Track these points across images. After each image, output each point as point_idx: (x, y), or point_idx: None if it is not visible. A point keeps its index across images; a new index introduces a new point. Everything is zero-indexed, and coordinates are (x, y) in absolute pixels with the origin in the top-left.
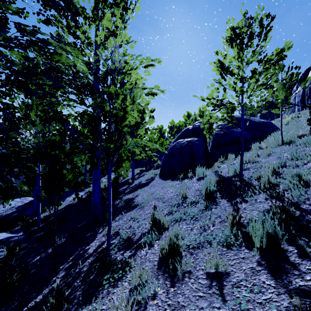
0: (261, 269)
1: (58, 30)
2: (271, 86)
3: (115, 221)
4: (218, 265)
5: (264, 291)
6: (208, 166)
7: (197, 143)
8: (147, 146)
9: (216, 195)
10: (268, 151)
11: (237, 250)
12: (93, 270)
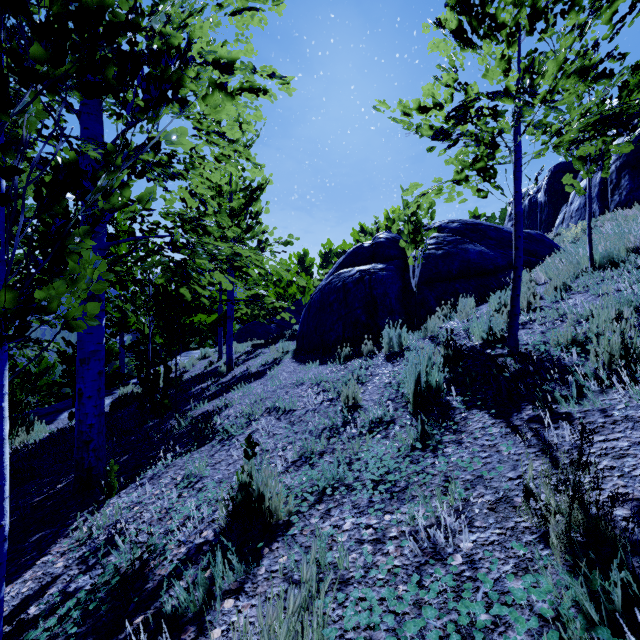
0: None
1: None
2: (605, 72)
3: (138, 485)
4: None
5: None
6: (410, 328)
7: (382, 275)
8: (241, 256)
9: (449, 397)
10: (563, 286)
11: None
12: None
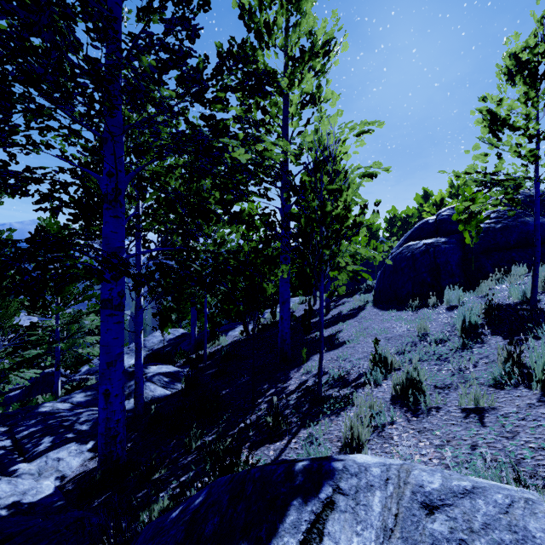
0: (542, 404)
1: (244, 108)
2: None
3: (314, 360)
4: (479, 400)
5: (541, 419)
6: (468, 288)
7: (445, 247)
8: (360, 253)
9: (483, 330)
10: None
11: (511, 389)
12: (303, 404)
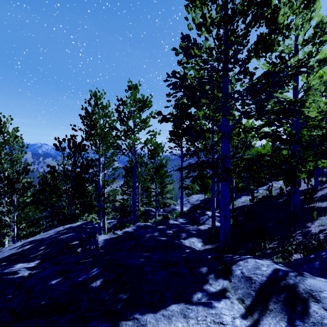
0: None
1: None
2: None
3: (322, 219)
4: None
5: None
6: None
7: None
8: None
9: None
10: None
11: None
12: None
